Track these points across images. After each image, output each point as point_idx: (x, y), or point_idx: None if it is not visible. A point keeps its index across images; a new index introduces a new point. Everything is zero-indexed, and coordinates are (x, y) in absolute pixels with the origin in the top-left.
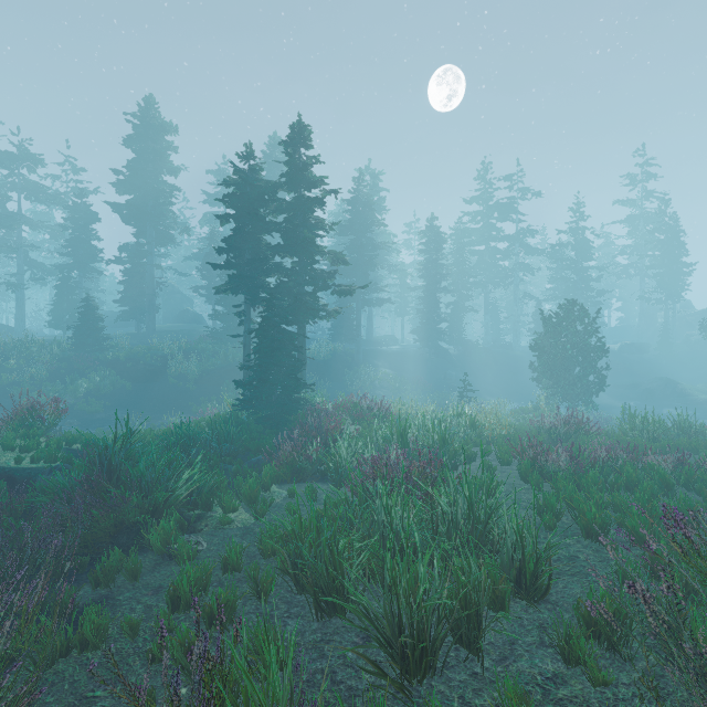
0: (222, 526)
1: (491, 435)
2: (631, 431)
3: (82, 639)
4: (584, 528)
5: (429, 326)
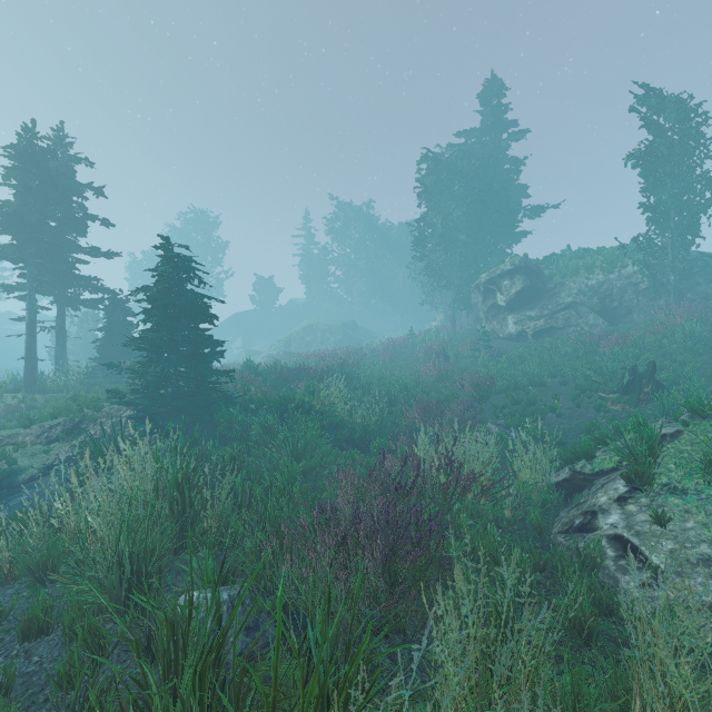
0: None
1: None
2: None
3: None
4: None
5: None
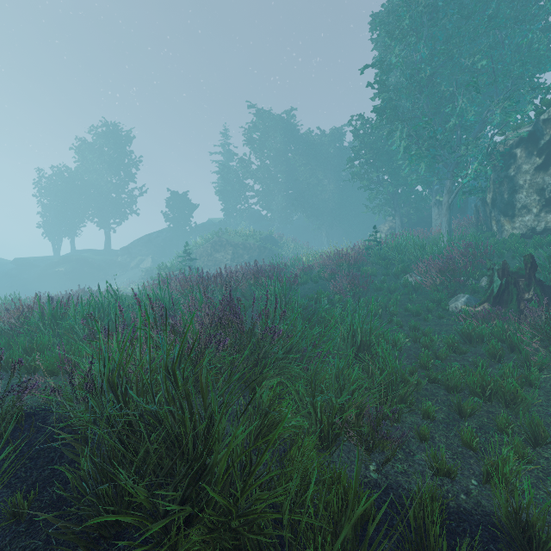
0: None
1: None
2: None
3: None
4: None
5: None
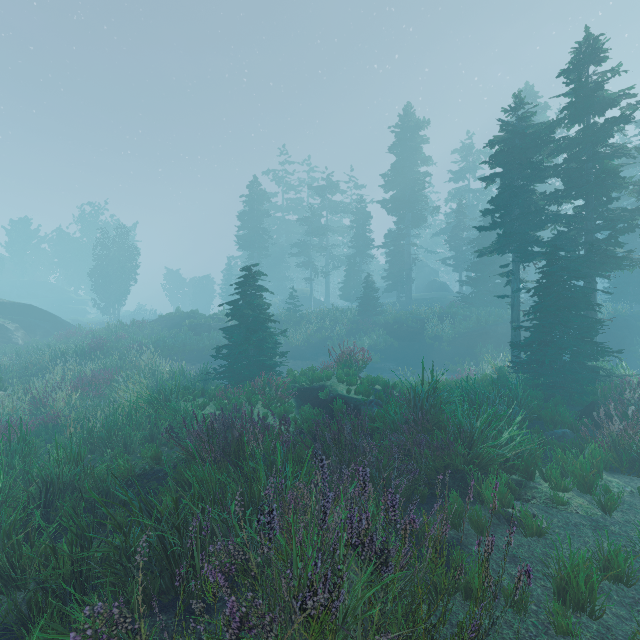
0: (554, 504)
1: None
2: None
3: (466, 586)
4: None
5: None
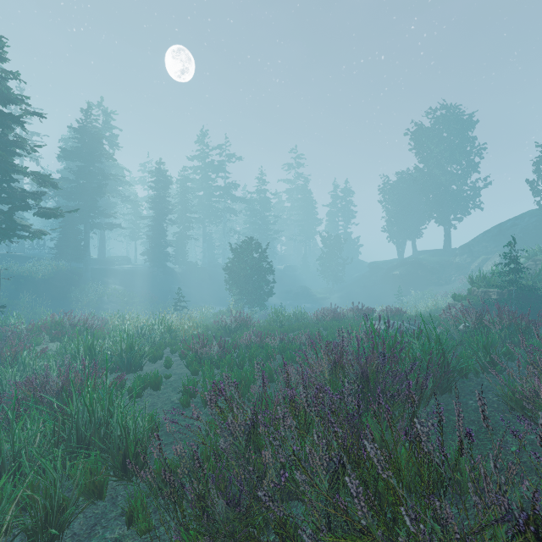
0: None
1: (184, 336)
2: (273, 321)
3: None
4: (204, 400)
5: (157, 249)
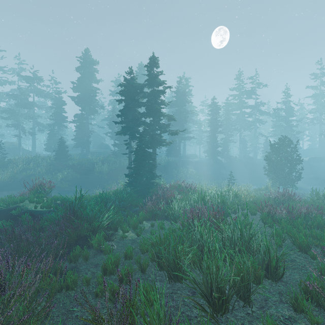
0: (122, 238)
1: (245, 201)
2: (317, 200)
3: (66, 285)
4: (298, 246)
5: (212, 149)
